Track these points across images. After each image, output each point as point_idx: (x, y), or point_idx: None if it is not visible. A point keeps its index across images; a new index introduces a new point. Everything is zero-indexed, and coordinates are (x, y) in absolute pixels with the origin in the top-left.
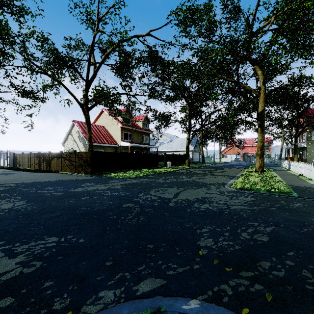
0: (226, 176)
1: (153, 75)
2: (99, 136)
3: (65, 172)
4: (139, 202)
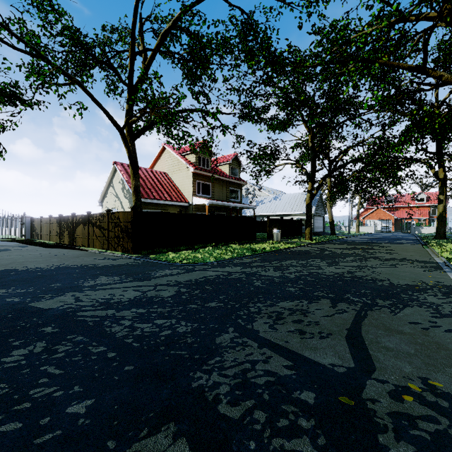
0: (416, 262)
1: (250, 64)
2: (157, 188)
3: (92, 249)
4: (216, 411)
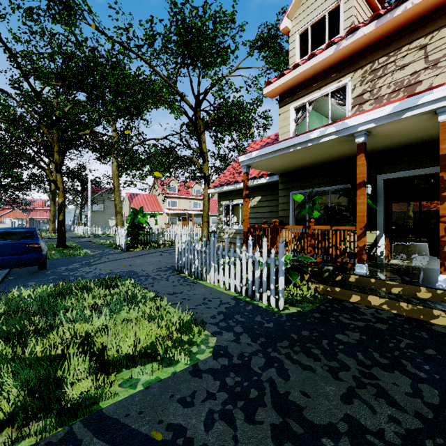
0: None
1: None
2: None
3: None
4: None
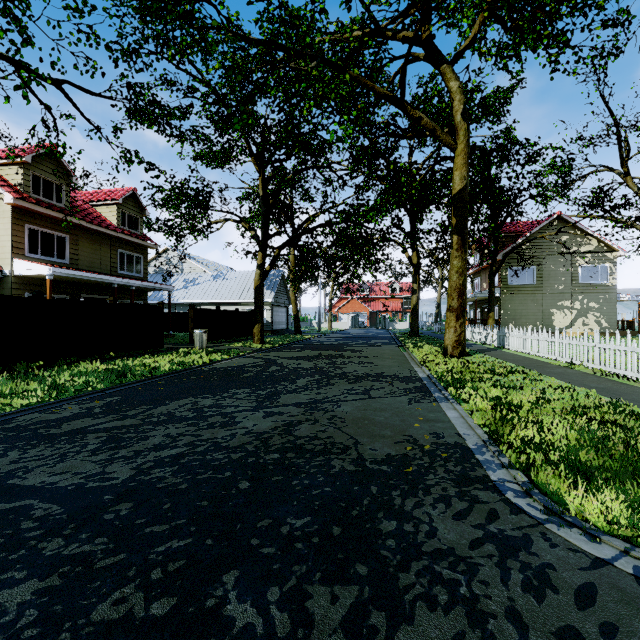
0: (397, 380)
1: None
2: None
3: None
4: None
